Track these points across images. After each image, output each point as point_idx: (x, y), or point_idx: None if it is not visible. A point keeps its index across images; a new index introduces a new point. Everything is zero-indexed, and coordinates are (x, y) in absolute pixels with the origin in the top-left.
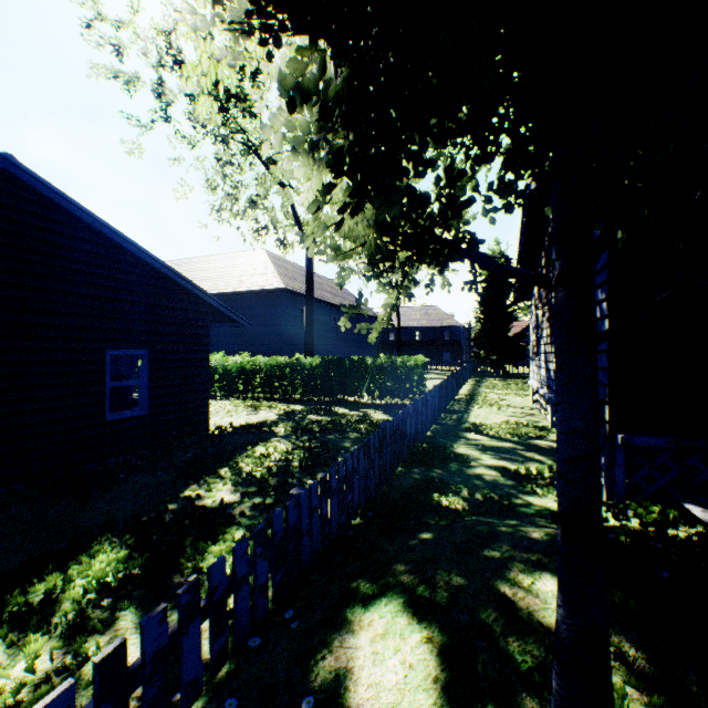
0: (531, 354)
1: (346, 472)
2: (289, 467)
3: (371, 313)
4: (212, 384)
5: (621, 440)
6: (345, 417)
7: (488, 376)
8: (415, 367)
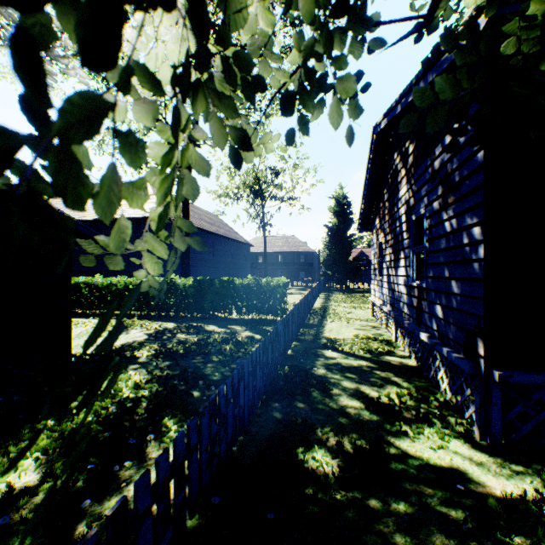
0: (372, 275)
1: (175, 463)
2: (133, 411)
3: (243, 240)
4: (90, 303)
5: (499, 378)
6: (213, 335)
7: (334, 291)
8: (278, 287)
